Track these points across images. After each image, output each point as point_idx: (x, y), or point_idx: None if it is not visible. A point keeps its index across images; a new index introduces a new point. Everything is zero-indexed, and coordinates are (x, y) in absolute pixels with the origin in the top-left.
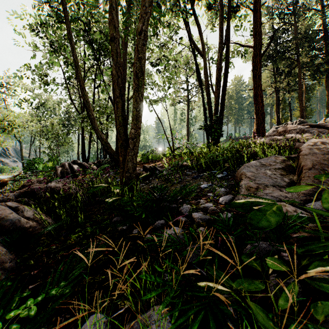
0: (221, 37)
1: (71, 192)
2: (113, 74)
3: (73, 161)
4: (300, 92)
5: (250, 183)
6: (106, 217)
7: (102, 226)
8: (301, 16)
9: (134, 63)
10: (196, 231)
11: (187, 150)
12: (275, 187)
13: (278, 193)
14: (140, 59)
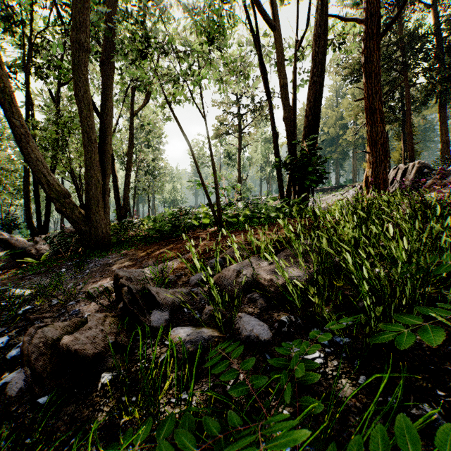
0: None
1: None
2: None
3: None
4: (409, 121)
5: None
6: None
7: None
8: (408, 9)
9: None
10: None
11: (250, 213)
12: None
13: None
14: None
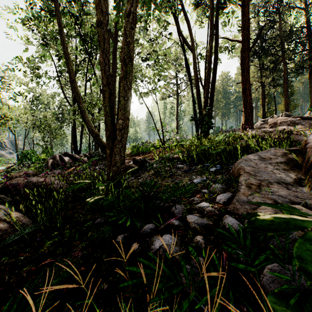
0: (211, 31)
1: (52, 188)
2: (100, 61)
3: (64, 153)
4: (285, 86)
5: (250, 179)
6: (89, 217)
7: (83, 230)
8: (286, 13)
9: (122, 48)
10: (192, 240)
11: (177, 142)
12: (280, 185)
13: (286, 191)
14: (128, 44)
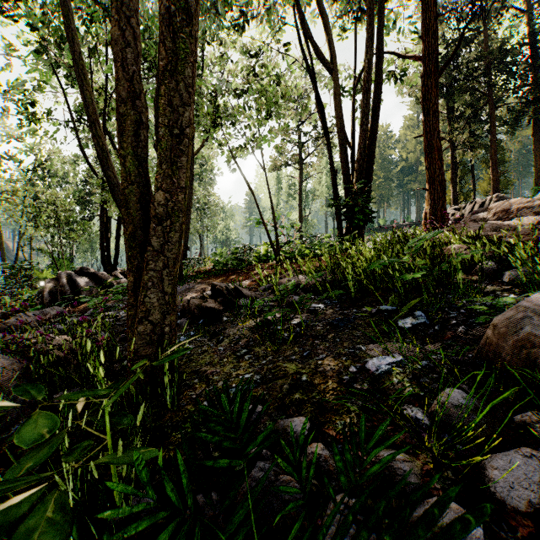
0: (371, 28)
1: None
2: (112, 38)
3: (80, 269)
4: (493, 148)
5: None
6: None
7: None
8: (494, 19)
9: None
10: None
11: (304, 248)
12: None
13: None
14: None
